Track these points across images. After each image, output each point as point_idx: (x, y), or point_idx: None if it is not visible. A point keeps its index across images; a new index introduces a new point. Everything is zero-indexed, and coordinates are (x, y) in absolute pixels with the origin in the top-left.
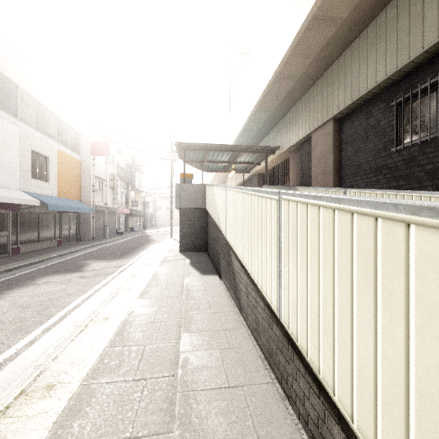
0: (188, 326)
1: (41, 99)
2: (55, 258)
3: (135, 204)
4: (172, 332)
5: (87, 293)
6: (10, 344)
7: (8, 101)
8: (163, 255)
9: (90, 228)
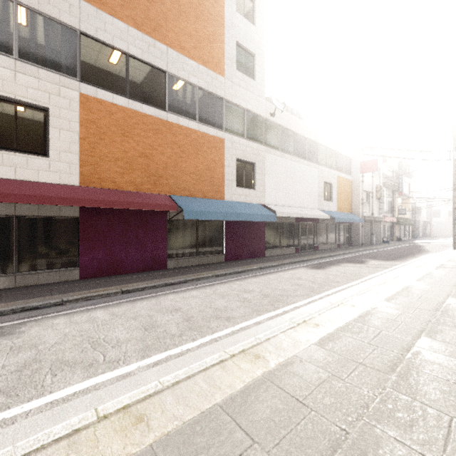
0: (455, 297)
1: (328, 144)
2: (341, 255)
3: (402, 212)
4: (441, 296)
5: (375, 274)
6: (349, 282)
7: (313, 155)
8: (439, 263)
9: (359, 236)
